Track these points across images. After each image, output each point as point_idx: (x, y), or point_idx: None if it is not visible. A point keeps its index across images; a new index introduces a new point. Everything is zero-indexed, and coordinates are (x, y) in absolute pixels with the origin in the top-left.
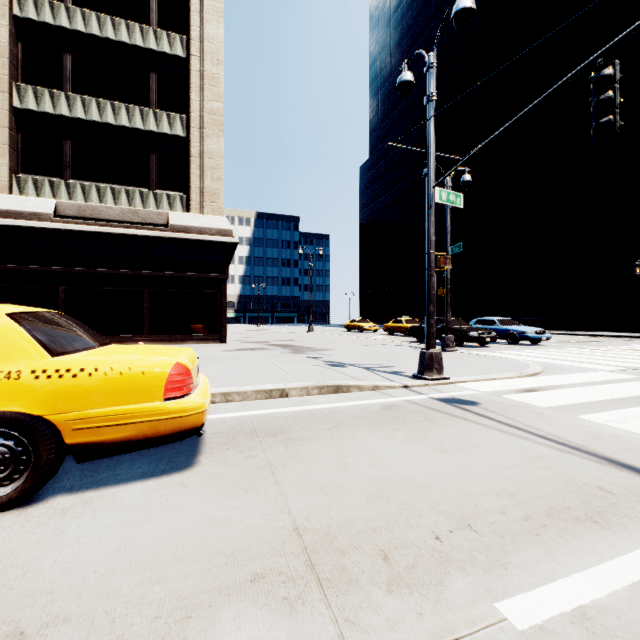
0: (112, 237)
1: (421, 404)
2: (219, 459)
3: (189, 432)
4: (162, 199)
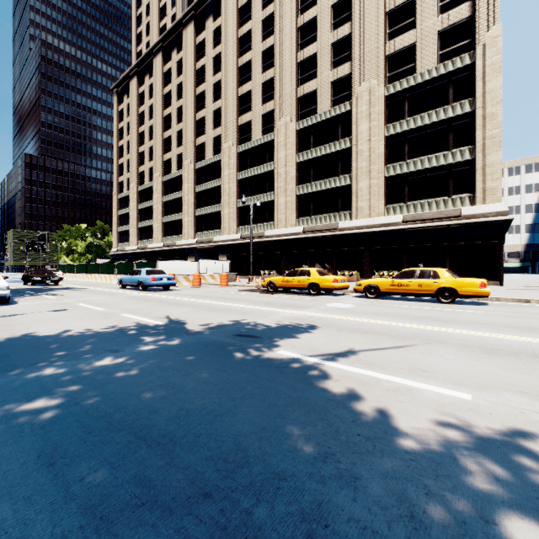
0: (428, 228)
1: None
2: (493, 306)
3: (485, 296)
4: (456, 201)
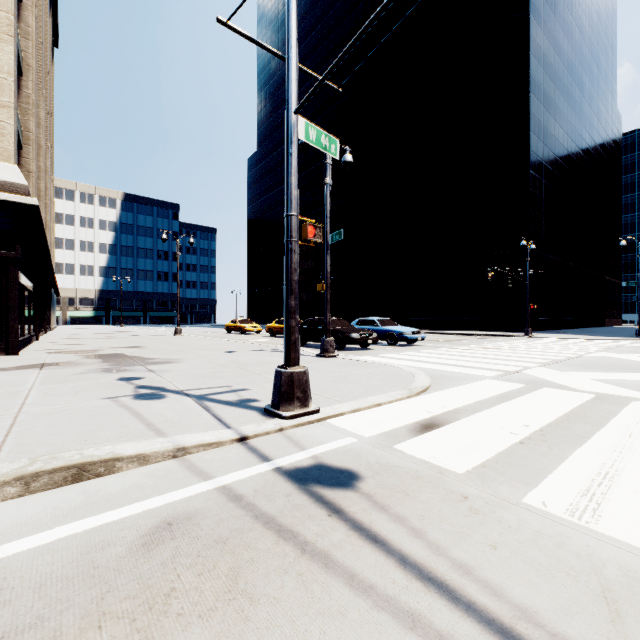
0: None
1: (248, 501)
2: None
3: None
4: None
